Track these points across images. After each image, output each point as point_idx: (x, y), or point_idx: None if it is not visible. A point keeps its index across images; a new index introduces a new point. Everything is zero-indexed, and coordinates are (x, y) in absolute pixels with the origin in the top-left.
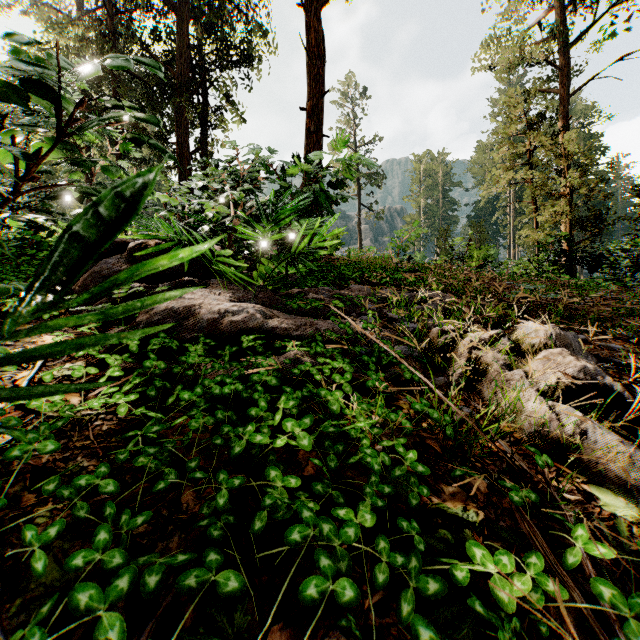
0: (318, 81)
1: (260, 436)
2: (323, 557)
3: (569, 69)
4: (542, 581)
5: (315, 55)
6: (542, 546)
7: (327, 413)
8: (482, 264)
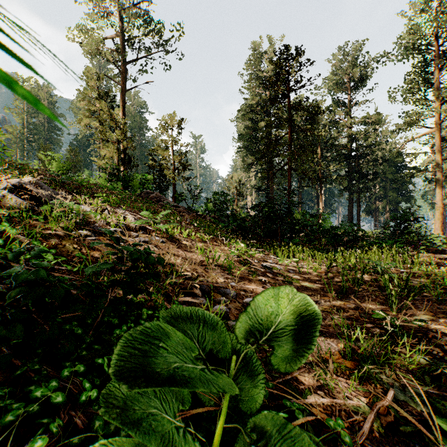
0: None
1: None
2: None
3: (125, 75)
4: None
5: None
6: None
7: None
8: (64, 173)
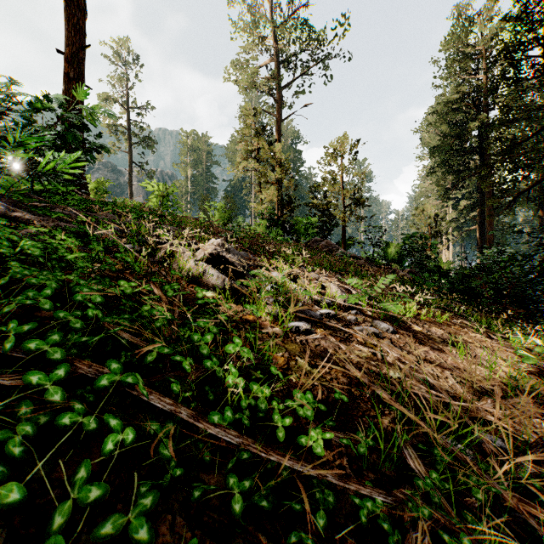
0: (79, 32)
1: (5, 250)
2: (42, 276)
3: (281, 103)
4: (145, 288)
5: (76, 6)
6: (158, 290)
7: (58, 257)
8: (226, 223)
